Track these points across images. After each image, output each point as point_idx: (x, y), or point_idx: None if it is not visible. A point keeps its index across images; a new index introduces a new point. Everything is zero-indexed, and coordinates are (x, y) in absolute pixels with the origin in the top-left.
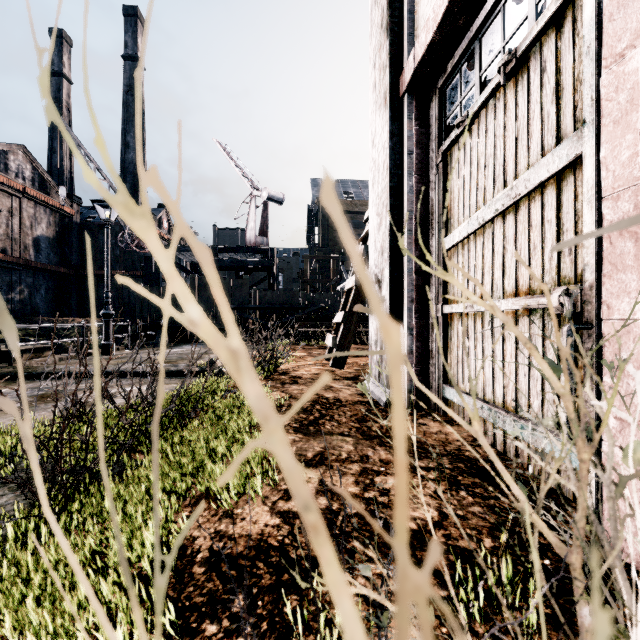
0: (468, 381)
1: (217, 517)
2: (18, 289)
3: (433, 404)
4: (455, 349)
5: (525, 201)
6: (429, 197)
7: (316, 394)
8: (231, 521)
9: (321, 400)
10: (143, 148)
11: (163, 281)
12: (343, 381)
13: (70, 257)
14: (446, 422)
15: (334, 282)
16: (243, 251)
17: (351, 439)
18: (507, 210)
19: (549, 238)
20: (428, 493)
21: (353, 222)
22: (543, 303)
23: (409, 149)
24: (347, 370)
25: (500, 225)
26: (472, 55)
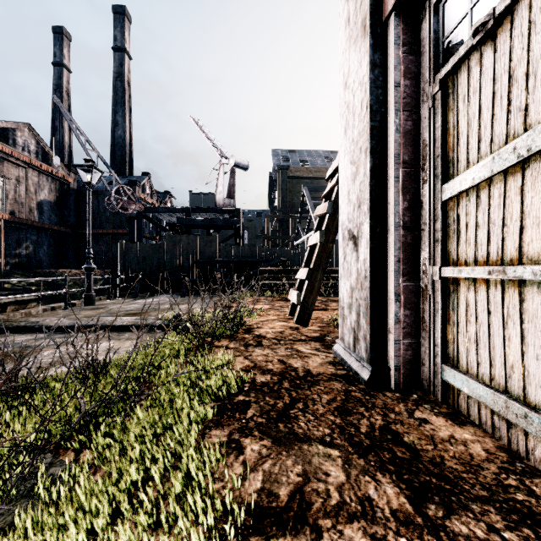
0: (489, 369)
1: None
2: (24, 245)
3: (426, 385)
4: (462, 323)
5: None
6: (419, 137)
7: (283, 363)
8: None
9: (289, 373)
10: (130, 125)
11: (146, 238)
12: (310, 343)
13: (68, 218)
14: (452, 417)
15: (293, 238)
16: (213, 212)
17: (337, 453)
18: None
19: None
20: None
21: (309, 186)
22: None
23: (395, 80)
24: (311, 327)
25: None
26: None
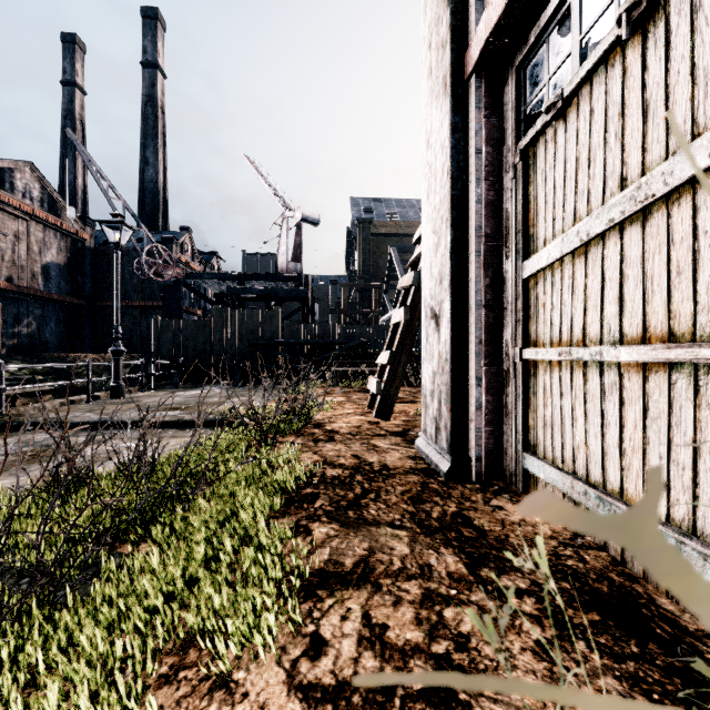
0: (561, 452)
1: (207, 685)
2: (25, 322)
3: (508, 476)
4: (540, 407)
5: (661, 205)
6: (503, 208)
7: (357, 457)
8: (226, 698)
9: (363, 467)
10: (164, 165)
11: (186, 312)
12: (390, 438)
13: (83, 286)
14: None
15: (376, 314)
16: (274, 279)
17: (405, 534)
18: (628, 220)
19: (708, 258)
20: (528, 645)
21: (398, 246)
22: (706, 357)
23: (477, 147)
24: (394, 422)
25: (615, 241)
26: (566, 16)
